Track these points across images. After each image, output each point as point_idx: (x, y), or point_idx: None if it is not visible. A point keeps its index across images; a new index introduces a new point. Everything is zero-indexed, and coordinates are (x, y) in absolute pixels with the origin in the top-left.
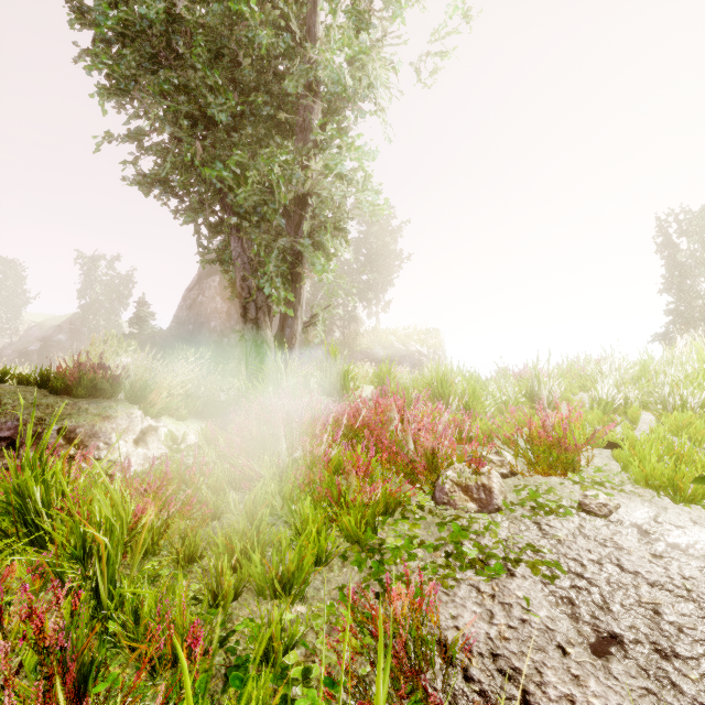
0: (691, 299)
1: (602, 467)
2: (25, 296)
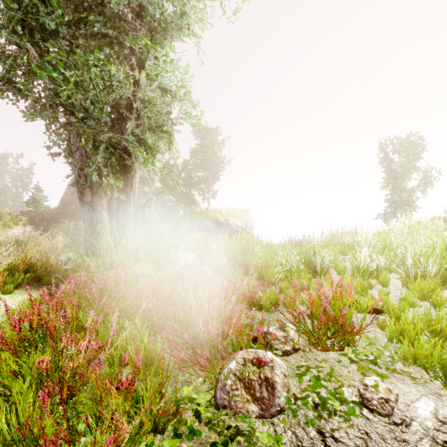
0: (400, 192)
1: (372, 340)
2: None
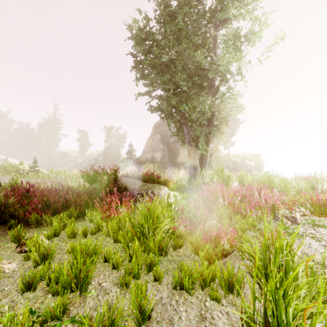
0: None
1: None
2: (88, 143)
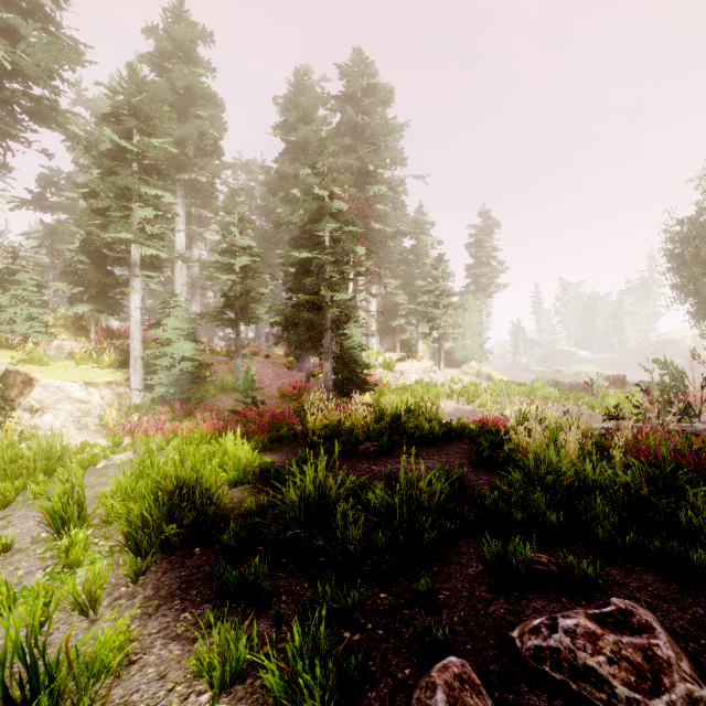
0: None
1: None
2: None
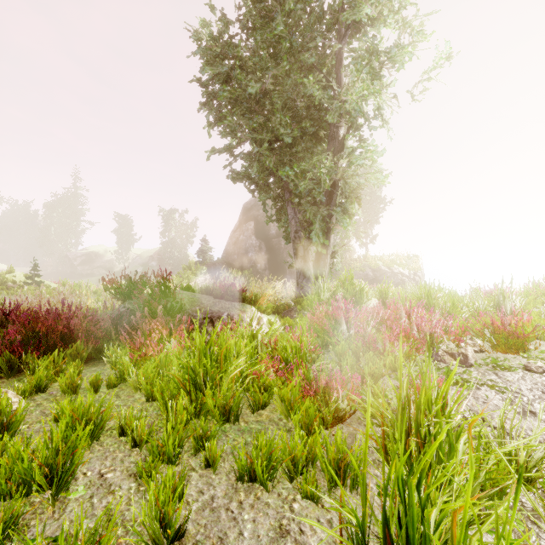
0: None
1: (544, 350)
2: (132, 238)
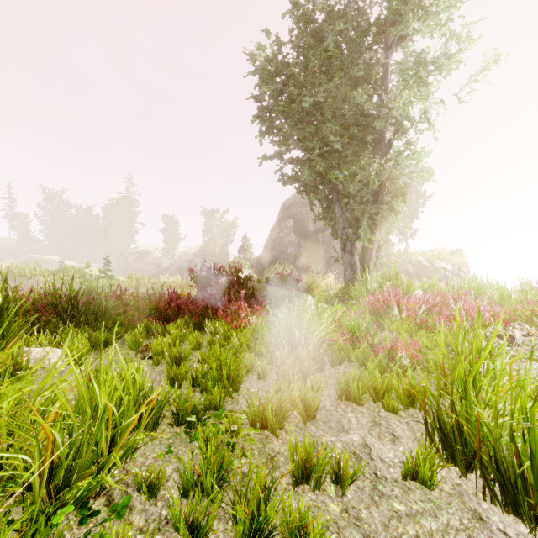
0: None
1: None
2: (177, 237)
